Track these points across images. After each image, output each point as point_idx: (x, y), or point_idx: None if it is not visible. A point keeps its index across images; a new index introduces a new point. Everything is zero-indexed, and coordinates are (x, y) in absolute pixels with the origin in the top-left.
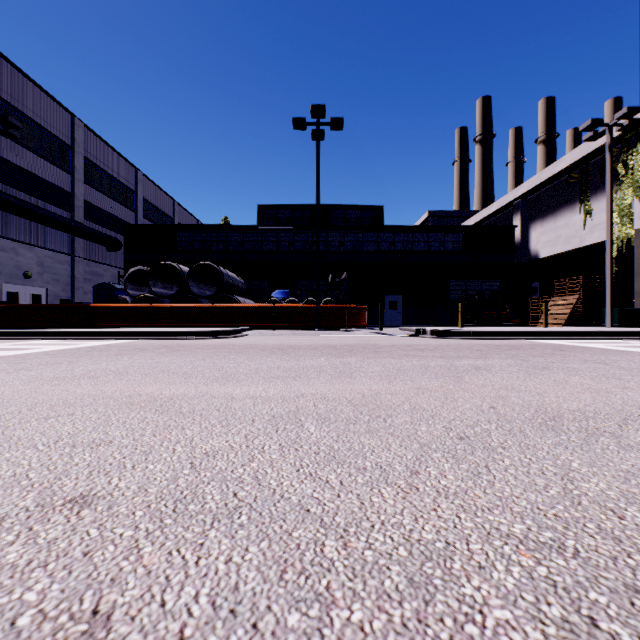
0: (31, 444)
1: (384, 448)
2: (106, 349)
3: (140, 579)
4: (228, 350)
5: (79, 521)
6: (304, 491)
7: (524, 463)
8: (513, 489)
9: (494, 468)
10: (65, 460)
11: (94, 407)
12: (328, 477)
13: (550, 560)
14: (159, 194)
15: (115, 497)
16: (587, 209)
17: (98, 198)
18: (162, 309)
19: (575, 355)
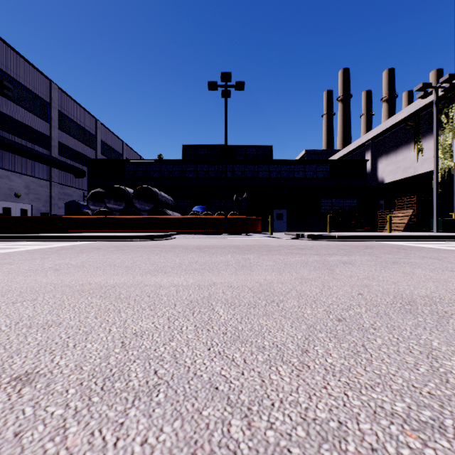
0: None
1: (278, 329)
2: (71, 248)
3: None
4: (160, 249)
5: (18, 399)
6: (214, 369)
7: (393, 342)
8: (389, 367)
9: (370, 347)
10: (20, 339)
11: (53, 293)
12: (234, 355)
13: (435, 441)
14: (112, 137)
15: (54, 375)
16: (419, 148)
17: (68, 140)
18: (114, 219)
19: (415, 253)
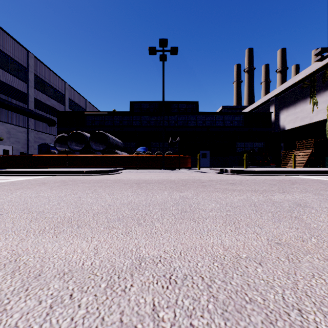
0: None
1: None
2: (19, 183)
3: None
4: (101, 184)
5: None
6: None
7: None
8: None
9: None
10: None
11: None
12: None
13: None
14: (78, 96)
15: None
16: (314, 101)
17: (43, 97)
18: (74, 157)
19: None
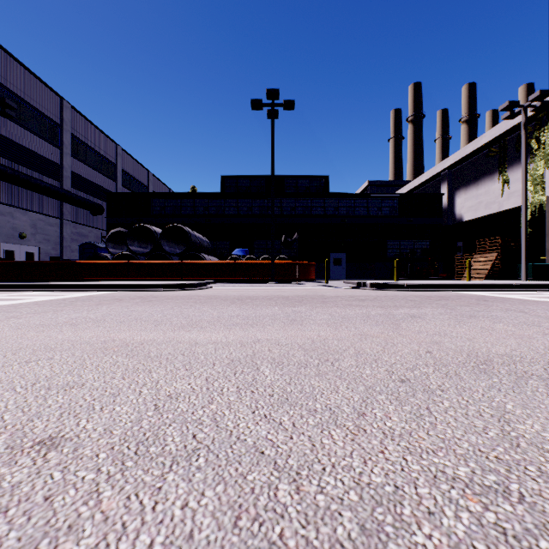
0: (10, 386)
1: (333, 390)
2: (88, 299)
3: (97, 526)
4: (194, 300)
5: (45, 464)
6: (259, 433)
7: (462, 405)
8: (454, 431)
9: (435, 410)
10: (39, 402)
11: (72, 352)
12: (281, 419)
13: (497, 505)
14: (136, 166)
15: (81, 439)
16: (505, 179)
17: (83, 169)
18: (138, 265)
19: (497, 305)
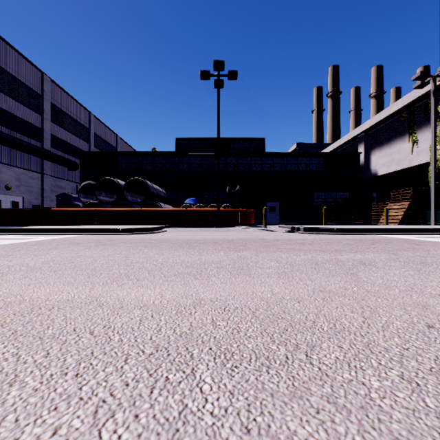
0: None
1: None
2: (48, 243)
3: None
4: (145, 244)
5: None
6: None
7: None
8: None
9: None
10: None
11: None
12: None
13: None
14: (106, 131)
15: None
16: (414, 139)
17: (61, 133)
18: (104, 212)
19: (433, 249)
